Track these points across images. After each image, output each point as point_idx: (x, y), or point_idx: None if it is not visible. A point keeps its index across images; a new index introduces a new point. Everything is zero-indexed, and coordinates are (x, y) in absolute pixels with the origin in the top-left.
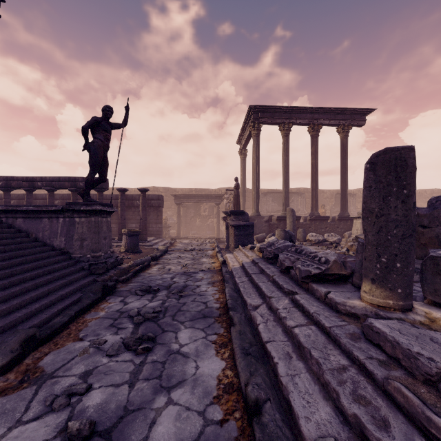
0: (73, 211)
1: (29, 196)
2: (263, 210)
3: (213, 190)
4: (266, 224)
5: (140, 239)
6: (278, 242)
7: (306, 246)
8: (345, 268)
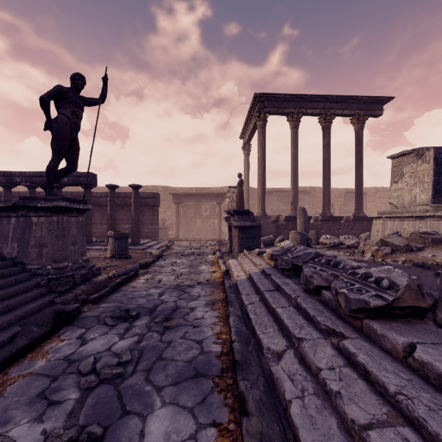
0: (28, 209)
1: (7, 193)
2: (268, 210)
3: (215, 189)
4: (273, 225)
5: (132, 242)
6: (297, 249)
7: (325, 251)
8: (422, 296)
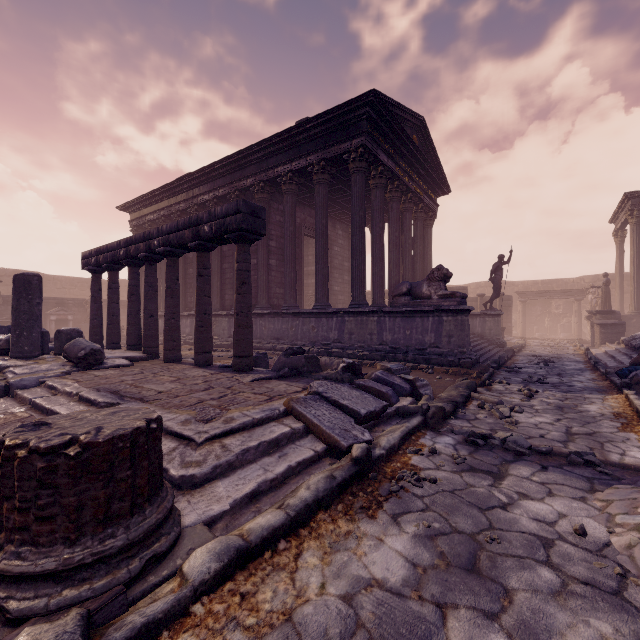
0: (485, 315)
1: None
2: None
3: (571, 280)
4: None
5: None
6: (637, 335)
7: None
8: None
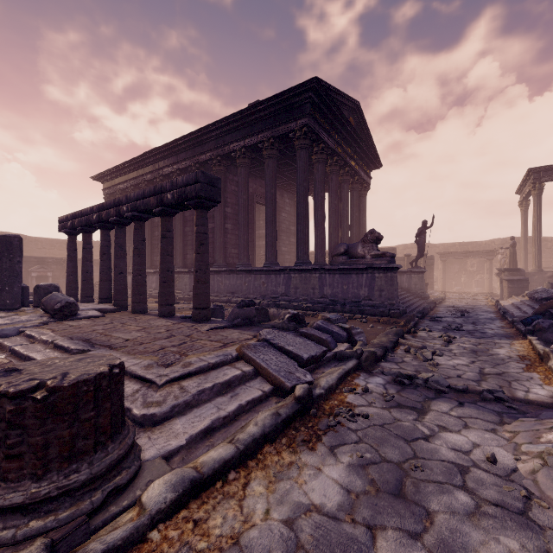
0: (411, 272)
1: None
2: None
3: (483, 243)
4: (549, 280)
5: None
6: (539, 289)
7: None
8: None
